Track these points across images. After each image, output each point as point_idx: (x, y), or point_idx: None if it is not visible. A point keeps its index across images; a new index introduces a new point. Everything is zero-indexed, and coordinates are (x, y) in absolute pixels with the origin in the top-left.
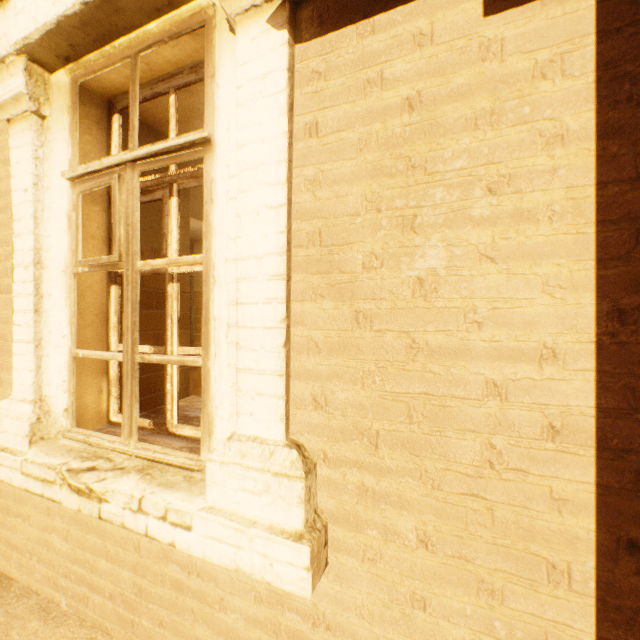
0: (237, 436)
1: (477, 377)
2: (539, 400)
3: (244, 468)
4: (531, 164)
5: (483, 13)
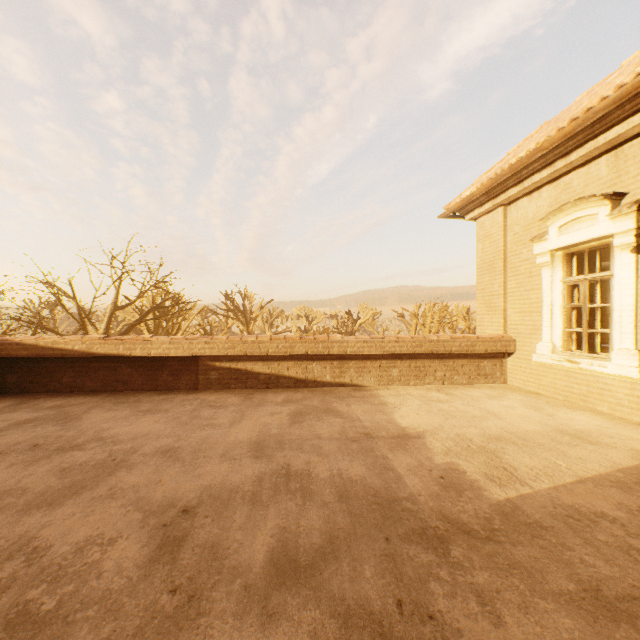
0: (620, 348)
1: None
2: None
3: (621, 354)
4: None
5: None
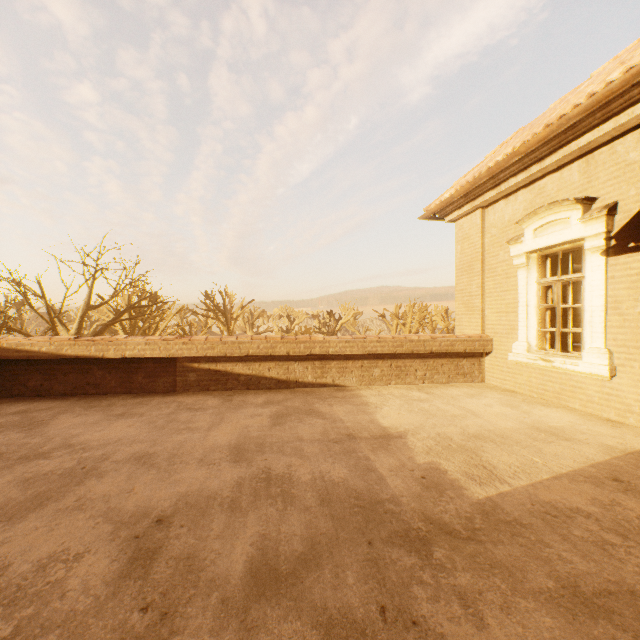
0: (591, 347)
1: None
2: None
3: (592, 353)
4: None
5: None
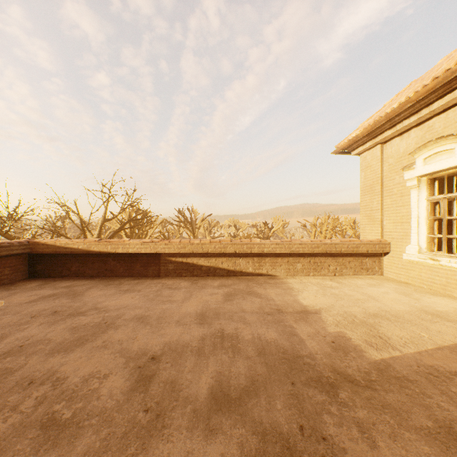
0: None
1: None
2: None
3: None
4: None
5: None
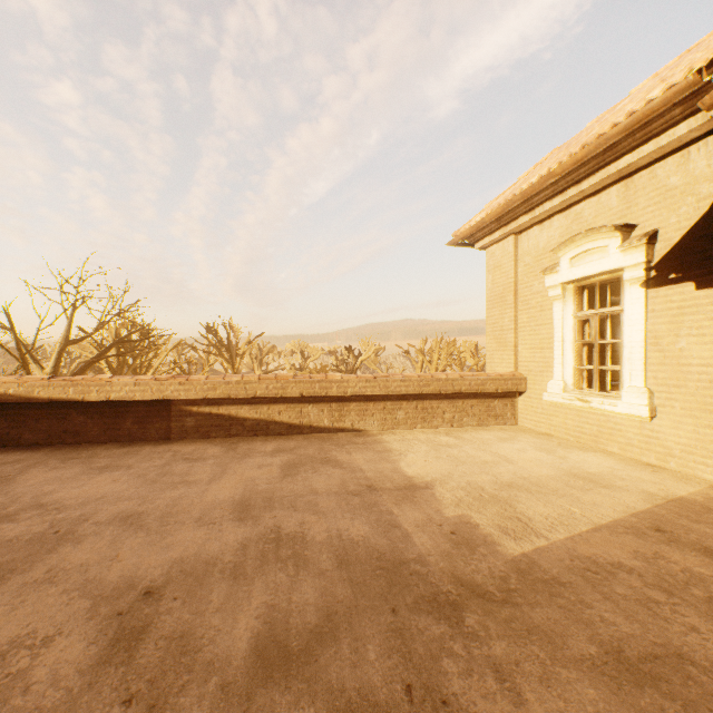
0: (630, 386)
1: (693, 370)
2: (706, 375)
3: (631, 392)
4: (704, 324)
5: (694, 290)
